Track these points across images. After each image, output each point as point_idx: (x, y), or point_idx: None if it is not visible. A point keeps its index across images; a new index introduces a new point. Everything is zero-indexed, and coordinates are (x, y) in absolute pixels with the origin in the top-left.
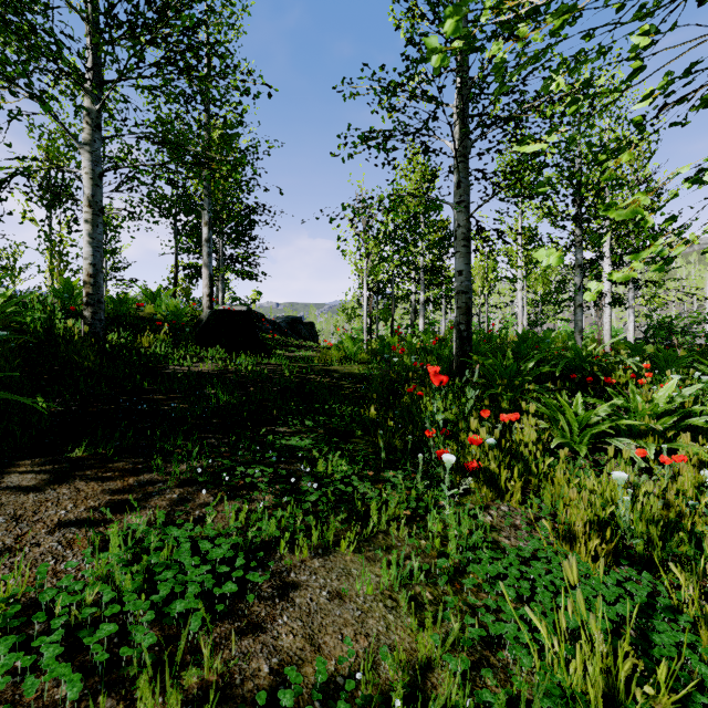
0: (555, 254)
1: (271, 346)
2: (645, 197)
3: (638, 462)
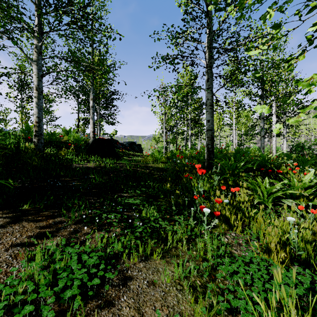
0: (266, 107)
1: (121, 155)
2: (316, 76)
3: (300, 212)
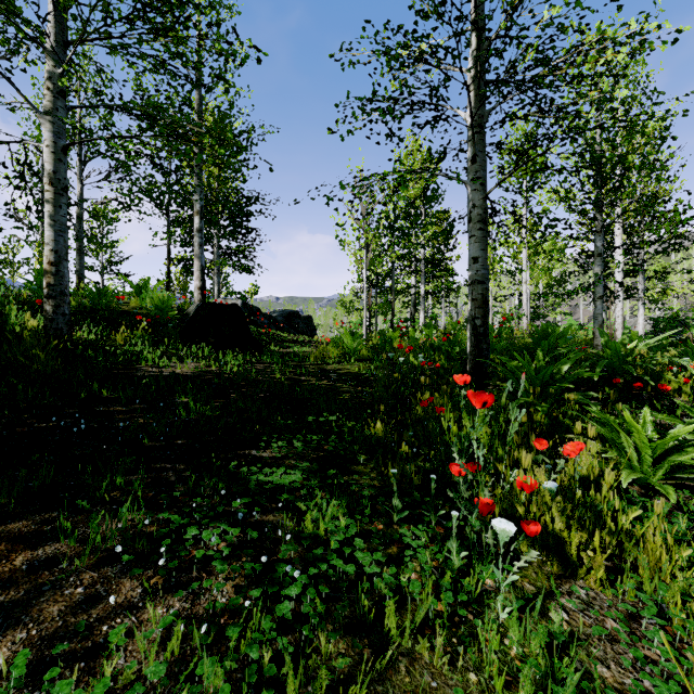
0: None
1: (265, 342)
2: None
3: None
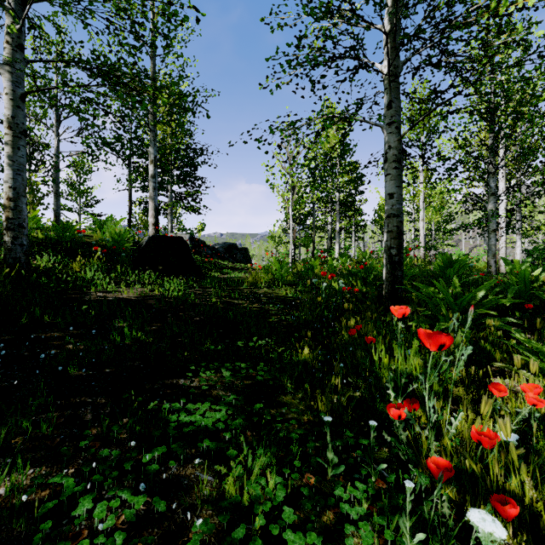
0: None
1: (207, 269)
2: None
3: None
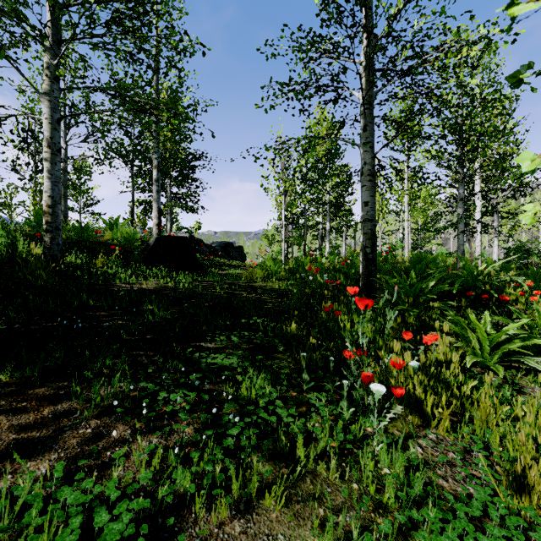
0: None
1: (207, 266)
2: None
3: None
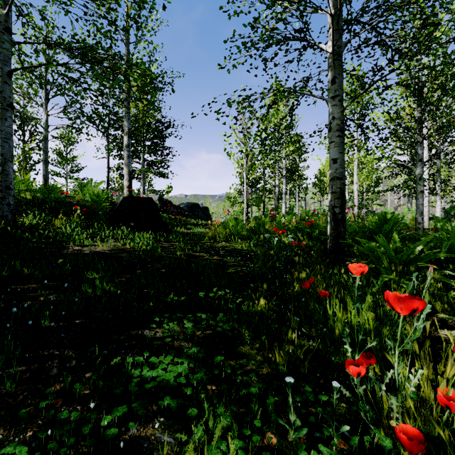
0: None
1: (174, 225)
2: None
3: None
